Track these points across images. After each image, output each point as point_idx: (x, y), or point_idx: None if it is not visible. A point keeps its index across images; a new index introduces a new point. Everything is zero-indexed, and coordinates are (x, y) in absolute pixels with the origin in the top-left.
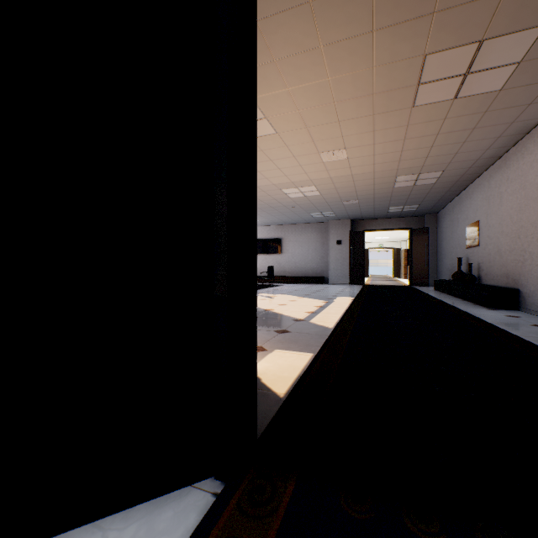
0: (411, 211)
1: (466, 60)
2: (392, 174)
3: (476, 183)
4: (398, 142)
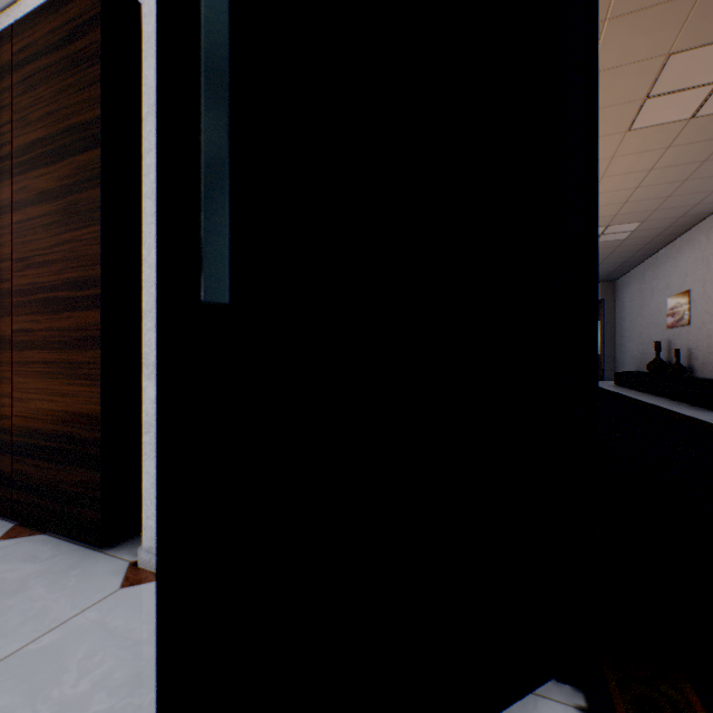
0: None
1: None
2: None
3: (684, 239)
4: None
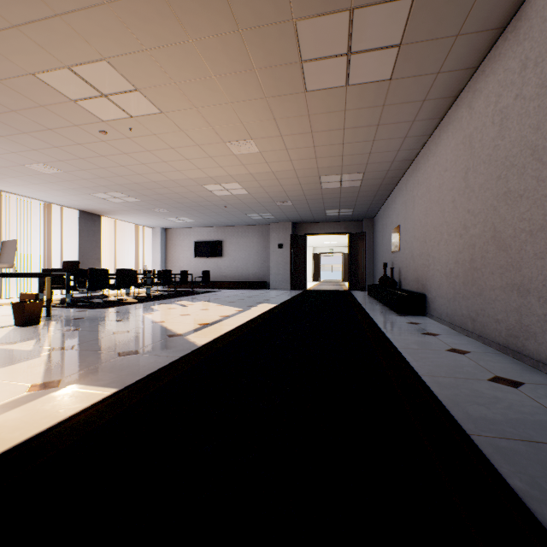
0: (348, 215)
1: (343, 34)
2: (314, 173)
3: (398, 188)
4: (306, 135)
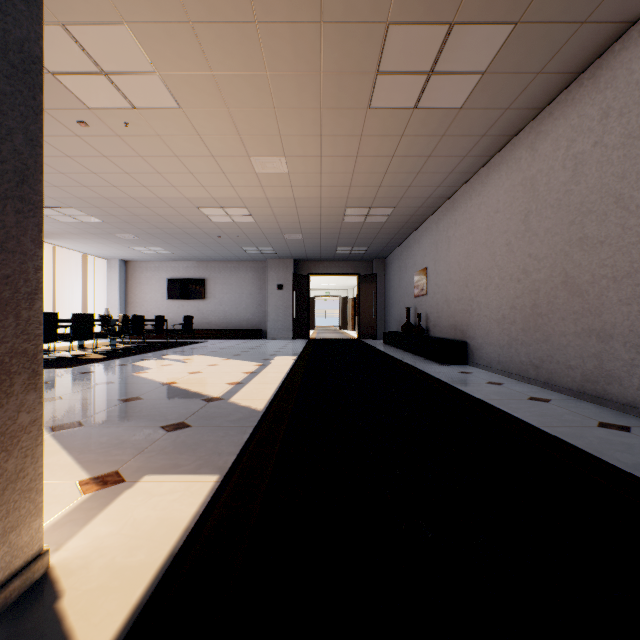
0: (360, 254)
1: (433, 50)
2: (341, 204)
3: (424, 227)
4: (349, 159)
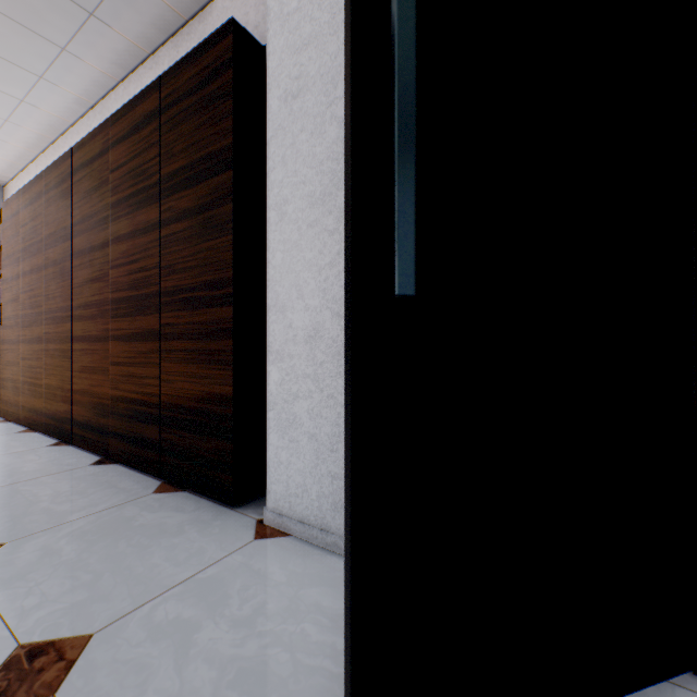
0: None
1: None
2: None
3: None
4: None
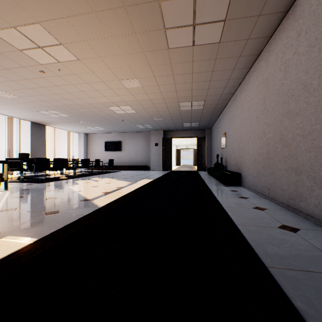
0: (196, 126)
1: (190, 12)
2: (175, 100)
3: (225, 110)
4: (169, 77)
